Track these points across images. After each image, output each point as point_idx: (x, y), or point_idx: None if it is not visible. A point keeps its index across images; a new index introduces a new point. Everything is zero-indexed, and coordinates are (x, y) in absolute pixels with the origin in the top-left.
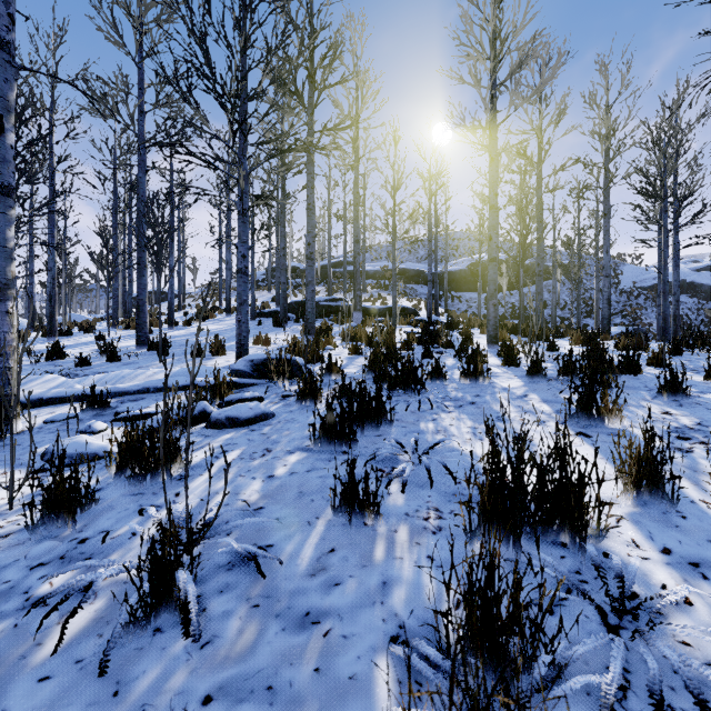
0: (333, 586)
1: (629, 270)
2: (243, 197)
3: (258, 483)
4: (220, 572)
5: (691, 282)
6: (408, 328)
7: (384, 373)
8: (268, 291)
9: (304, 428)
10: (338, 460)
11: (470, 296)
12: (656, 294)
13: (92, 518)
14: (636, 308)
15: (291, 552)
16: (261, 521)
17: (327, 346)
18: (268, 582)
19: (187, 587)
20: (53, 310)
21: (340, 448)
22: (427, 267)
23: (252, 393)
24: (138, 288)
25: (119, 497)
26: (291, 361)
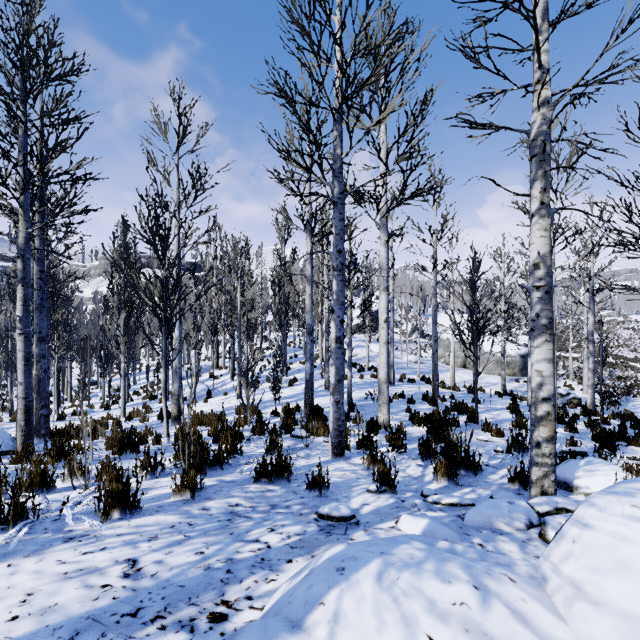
0: None
1: None
2: None
3: None
4: None
5: None
6: None
7: None
8: None
9: None
10: None
11: None
12: None
13: None
14: None
15: None
16: None
17: None
18: None
19: None
20: None
21: None
22: None
23: None
24: None
25: None
26: None
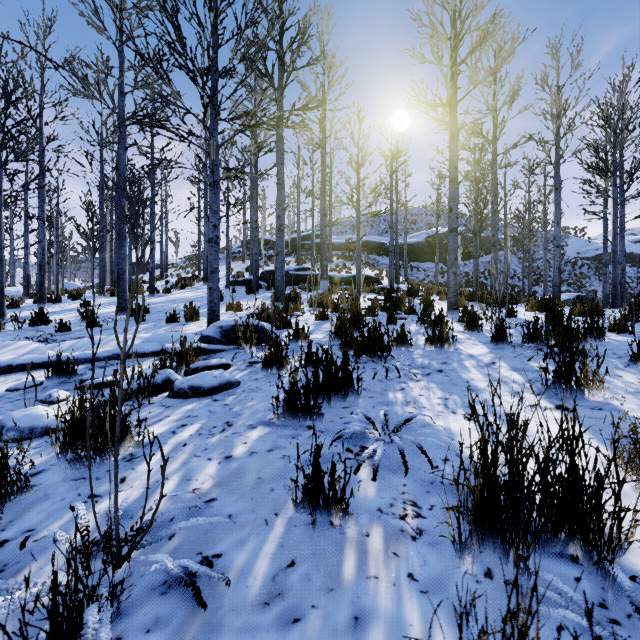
0: (291, 622)
1: (573, 242)
2: (214, 169)
3: (213, 466)
4: (151, 598)
5: (631, 253)
6: (371, 295)
7: (350, 340)
8: (243, 262)
9: (269, 398)
10: (302, 437)
11: (427, 265)
12: (598, 264)
13: (21, 510)
14: (580, 276)
15: (242, 566)
16: (209, 522)
17: (295, 312)
18: (209, 616)
19: (99, 632)
20: (43, 279)
21: (305, 422)
22: (387, 239)
23: (219, 360)
24: (118, 258)
25: (58, 482)
26: (259, 327)
